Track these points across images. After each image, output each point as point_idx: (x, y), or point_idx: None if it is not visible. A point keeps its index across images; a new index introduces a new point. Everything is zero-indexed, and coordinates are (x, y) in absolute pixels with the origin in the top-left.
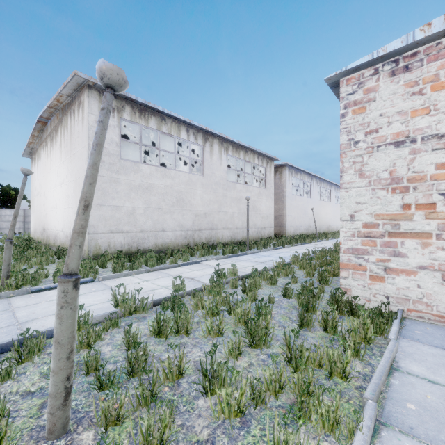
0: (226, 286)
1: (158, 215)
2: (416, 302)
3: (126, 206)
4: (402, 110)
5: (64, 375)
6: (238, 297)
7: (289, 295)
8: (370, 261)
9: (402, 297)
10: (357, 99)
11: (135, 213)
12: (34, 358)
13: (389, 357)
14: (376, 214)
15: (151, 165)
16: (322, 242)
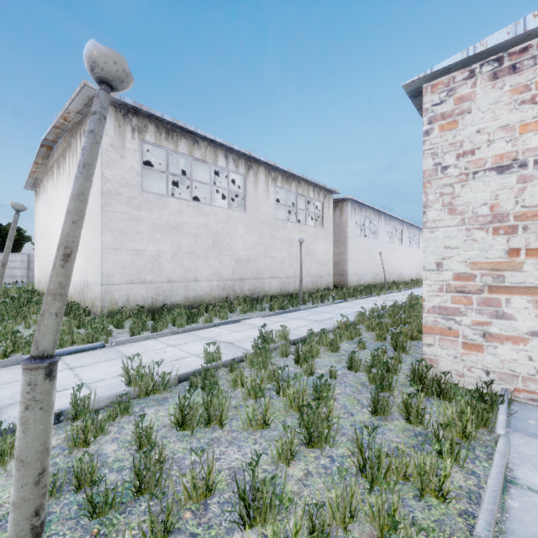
0: (274, 353)
1: (189, 261)
2: (527, 379)
3: (150, 250)
4: (507, 124)
5: (30, 508)
6: (290, 369)
7: (356, 367)
8: (463, 324)
9: (508, 373)
10: (445, 111)
11: (160, 258)
12: (7, 464)
13: (502, 464)
14: (472, 262)
15: (181, 199)
16: (392, 294)
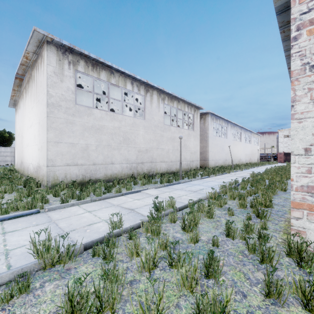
0: (164, 219)
1: (107, 151)
2: None
3: (81, 143)
4: None
5: None
6: (178, 235)
7: (233, 235)
8: None
9: None
10: (313, 17)
11: (88, 149)
12: None
13: None
14: None
15: (102, 110)
16: (237, 172)
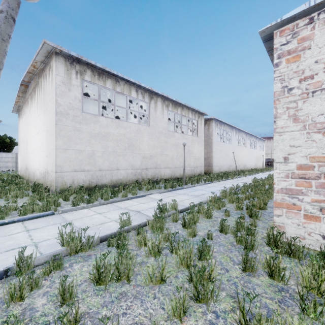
0: (167, 219)
1: (113, 157)
2: None
3: (87, 150)
4: None
5: None
6: (179, 231)
7: (226, 230)
8: (304, 201)
9: None
10: (291, 49)
11: (94, 155)
12: None
13: None
14: (311, 156)
15: (108, 118)
16: (241, 178)
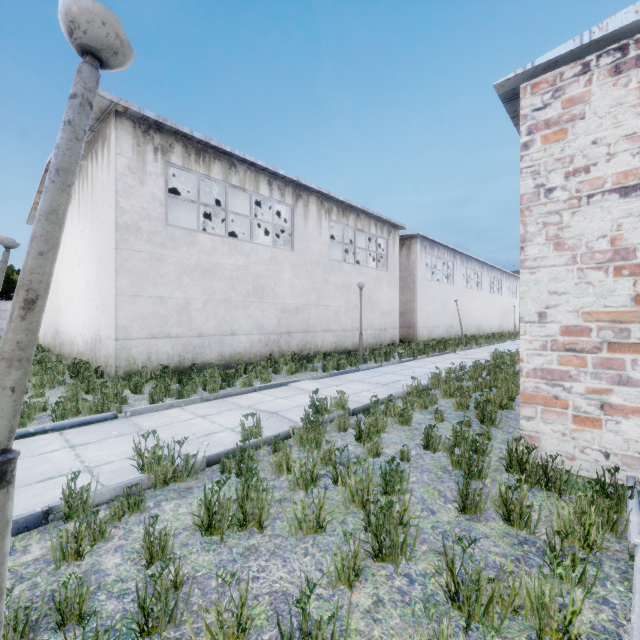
0: (329, 426)
1: (224, 310)
2: None
3: (176, 297)
4: (634, 132)
5: None
6: (350, 448)
7: (434, 445)
8: (574, 392)
9: (635, 456)
10: (550, 118)
11: (189, 307)
12: None
13: None
14: (586, 312)
15: (215, 235)
16: (471, 350)
